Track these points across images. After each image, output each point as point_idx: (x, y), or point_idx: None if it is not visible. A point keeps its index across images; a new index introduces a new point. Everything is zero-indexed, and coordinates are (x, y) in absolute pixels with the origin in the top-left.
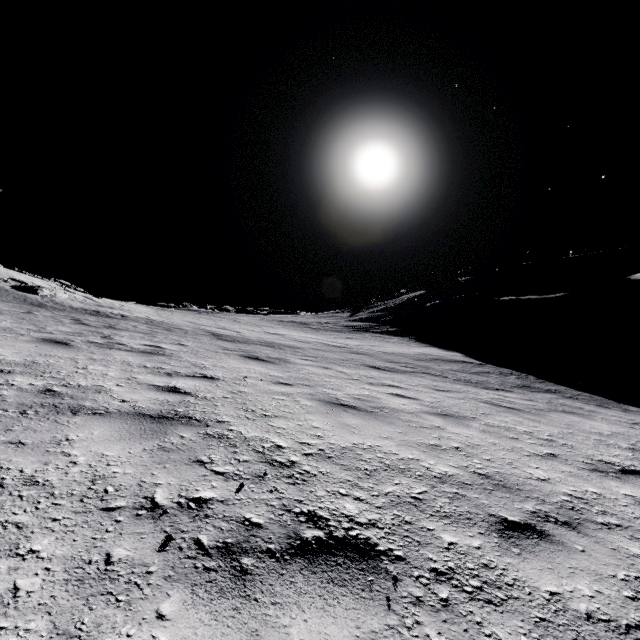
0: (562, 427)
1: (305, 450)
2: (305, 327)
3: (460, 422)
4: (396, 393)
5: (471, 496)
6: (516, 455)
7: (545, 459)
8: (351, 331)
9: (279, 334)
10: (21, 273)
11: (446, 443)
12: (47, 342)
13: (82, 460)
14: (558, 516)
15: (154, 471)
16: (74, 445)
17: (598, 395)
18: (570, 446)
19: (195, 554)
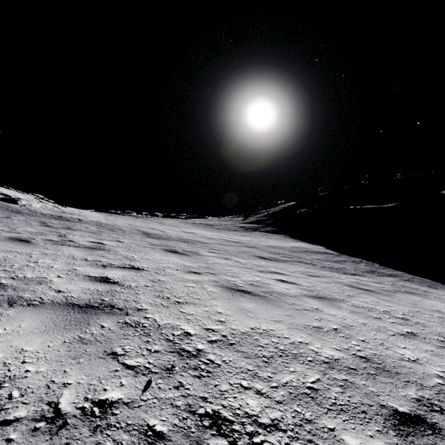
0: (410, 306)
1: (210, 337)
2: (211, 227)
3: (333, 304)
4: (280, 279)
5: (359, 383)
6: (384, 335)
7: (408, 338)
8: (244, 230)
9: (193, 233)
10: (7, 189)
11: (326, 325)
12: (12, 240)
13: None
14: (440, 403)
15: (67, 368)
16: None
17: (427, 278)
18: (422, 324)
19: None
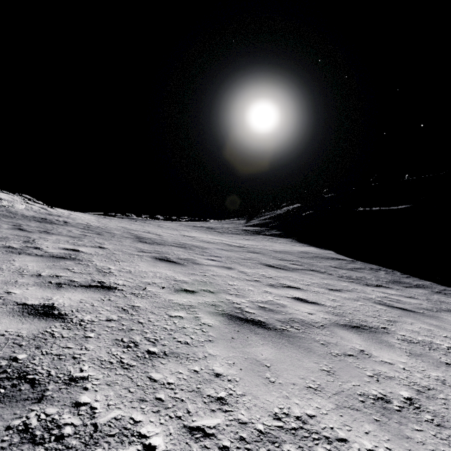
0: None
1: None
2: (212, 231)
3: (378, 339)
4: (297, 297)
5: None
6: None
7: None
8: (247, 234)
9: (192, 236)
10: None
11: (391, 390)
12: None
13: None
14: None
15: None
16: None
17: None
18: None
19: None
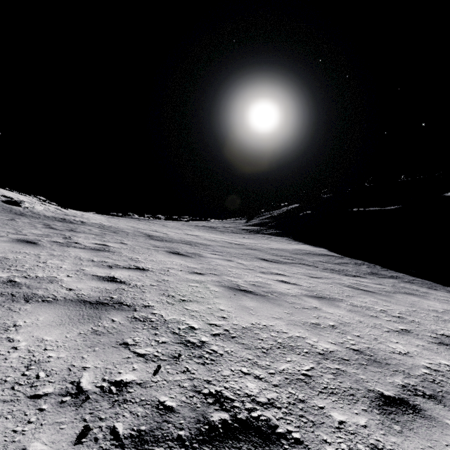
0: (407, 306)
1: (213, 331)
2: (214, 230)
3: (332, 303)
4: (282, 280)
5: (350, 371)
6: (379, 331)
7: (401, 334)
8: (247, 233)
9: (195, 235)
10: (10, 191)
11: (324, 322)
12: (20, 242)
13: (23, 345)
14: (424, 389)
15: (84, 354)
16: (19, 331)
17: (428, 280)
18: (417, 322)
19: (109, 446)
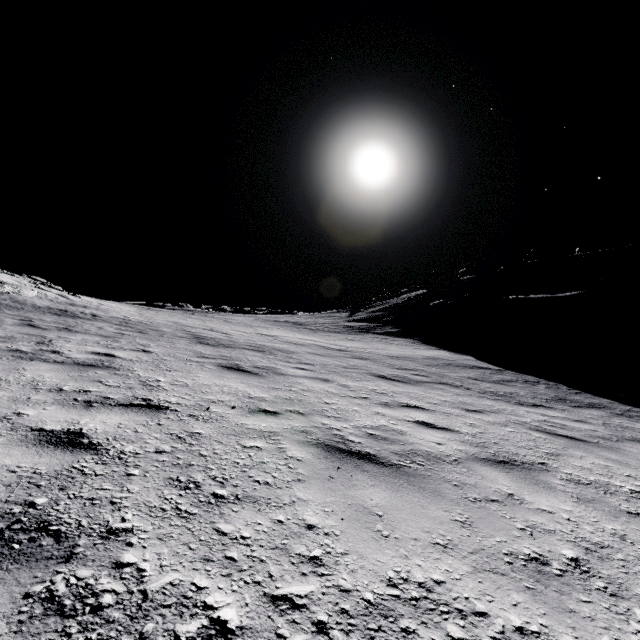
0: None
1: (282, 638)
2: (302, 328)
3: (534, 478)
4: (421, 420)
5: None
6: None
7: None
8: (351, 332)
9: (273, 336)
10: None
11: (550, 548)
12: None
13: None
14: None
15: None
16: None
17: None
18: None
19: None
